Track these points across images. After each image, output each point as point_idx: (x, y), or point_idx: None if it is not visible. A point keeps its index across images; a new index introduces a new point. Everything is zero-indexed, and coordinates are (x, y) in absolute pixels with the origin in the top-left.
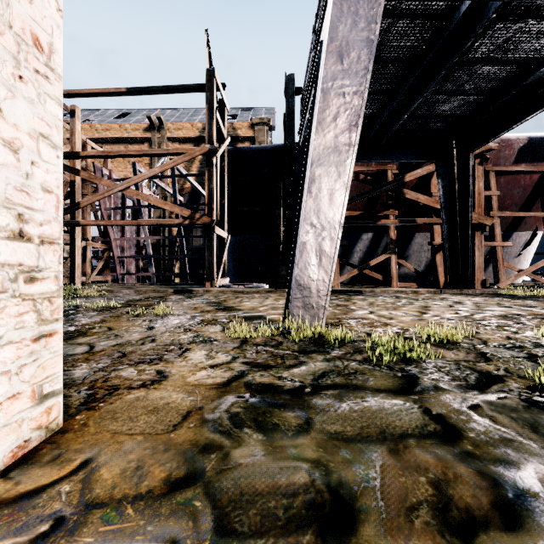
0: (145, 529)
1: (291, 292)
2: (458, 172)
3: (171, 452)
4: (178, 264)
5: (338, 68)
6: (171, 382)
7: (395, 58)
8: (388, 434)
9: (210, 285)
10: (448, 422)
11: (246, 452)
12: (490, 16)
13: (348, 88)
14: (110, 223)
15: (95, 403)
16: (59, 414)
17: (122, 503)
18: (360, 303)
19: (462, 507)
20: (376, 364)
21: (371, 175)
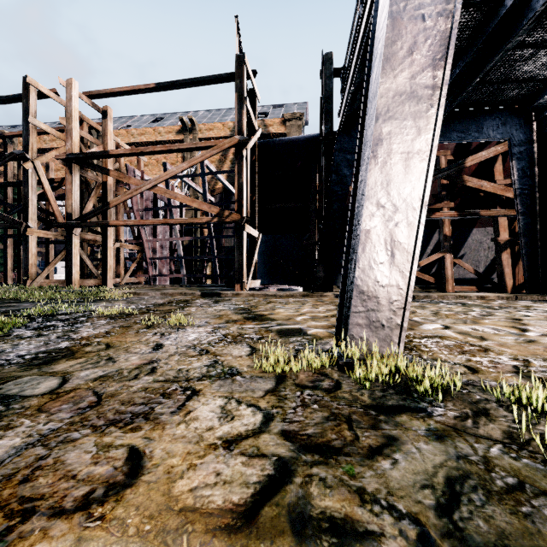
0: None
1: (348, 303)
2: (539, 150)
3: None
4: (209, 266)
5: None
6: (142, 493)
7: None
8: None
9: (240, 287)
10: None
11: None
12: None
13: (430, 8)
14: (138, 222)
15: None
16: None
17: None
18: (421, 311)
19: None
20: (544, 455)
21: None
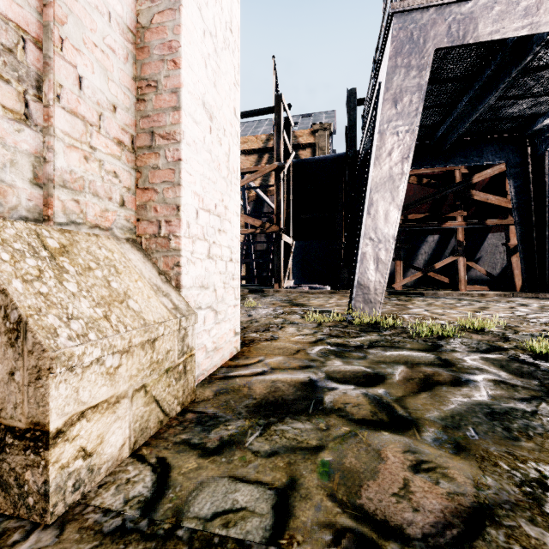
0: (298, 374)
1: (354, 291)
2: (533, 170)
3: (297, 360)
4: (243, 267)
5: (393, 112)
6: (282, 339)
7: (453, 77)
8: (409, 363)
9: (278, 286)
10: (448, 362)
11: (333, 362)
12: (545, 38)
13: (401, 128)
14: None
15: (247, 344)
16: (239, 344)
17: (285, 369)
18: (419, 303)
19: (435, 380)
20: (415, 339)
21: (437, 176)
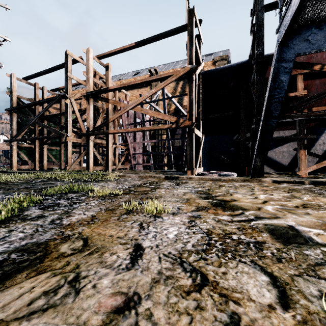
0: None
1: None
2: None
3: None
4: (166, 158)
5: None
6: None
7: None
8: None
9: (190, 173)
10: None
11: None
12: None
13: None
14: (125, 130)
15: None
16: None
17: None
18: None
19: None
20: None
21: None
